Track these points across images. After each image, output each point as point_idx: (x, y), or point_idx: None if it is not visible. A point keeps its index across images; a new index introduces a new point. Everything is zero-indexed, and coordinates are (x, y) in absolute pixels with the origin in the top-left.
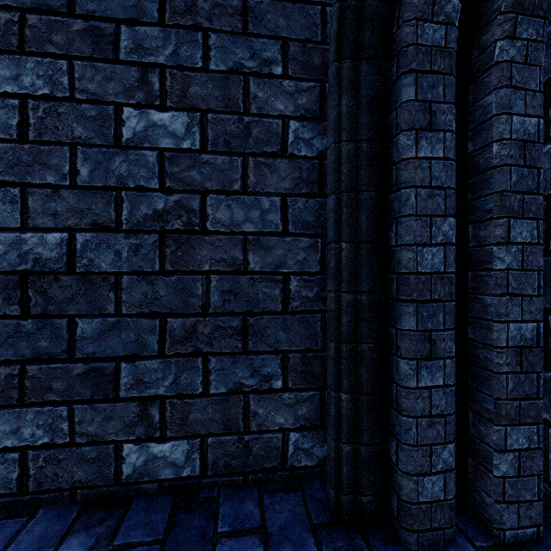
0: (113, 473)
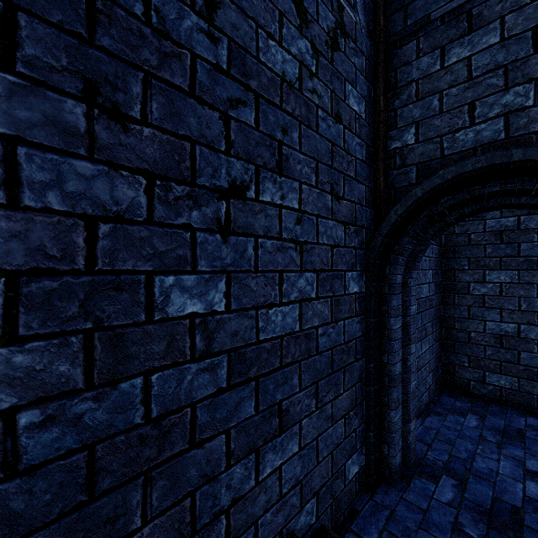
0: (535, 405)
